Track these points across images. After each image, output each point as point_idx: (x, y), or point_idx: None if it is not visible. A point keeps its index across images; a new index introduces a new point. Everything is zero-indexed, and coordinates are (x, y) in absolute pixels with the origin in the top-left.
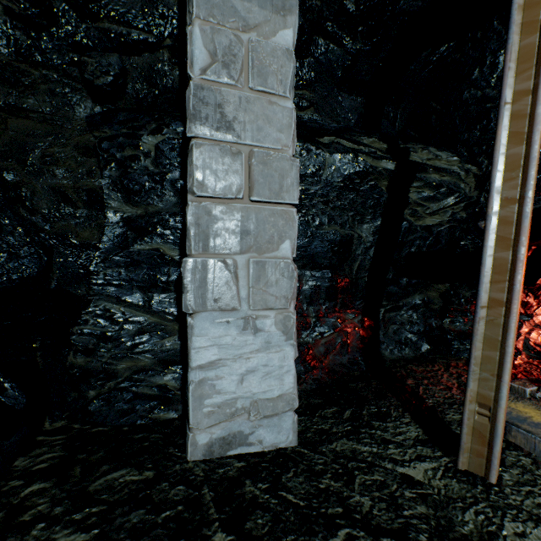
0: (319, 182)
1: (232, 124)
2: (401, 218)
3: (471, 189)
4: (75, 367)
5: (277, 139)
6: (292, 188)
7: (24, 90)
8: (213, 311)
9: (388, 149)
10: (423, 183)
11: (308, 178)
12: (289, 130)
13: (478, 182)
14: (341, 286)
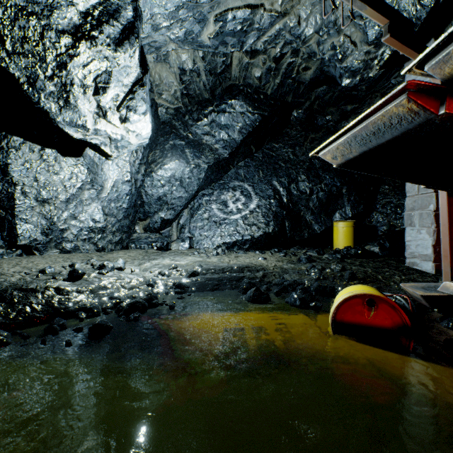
0: None
1: None
2: None
3: None
4: None
5: None
6: None
7: None
8: (409, 227)
9: None
10: None
11: None
12: None
13: None
14: None
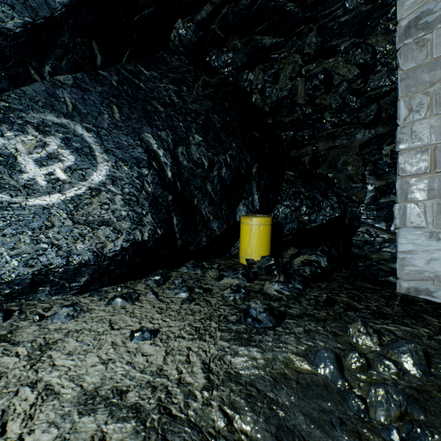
0: None
1: (421, 137)
2: None
3: None
4: (354, 253)
5: None
6: None
7: (335, 138)
8: (409, 227)
9: None
10: None
11: None
12: None
13: None
14: None
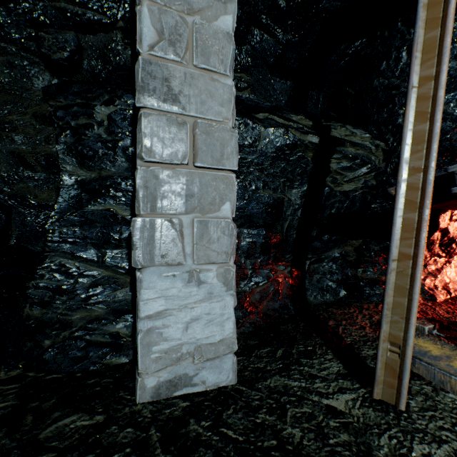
0: (255, 152)
1: (178, 97)
2: (324, 184)
3: (380, 161)
4: (31, 318)
5: (219, 112)
6: (231, 156)
7: None
8: (160, 266)
9: (313, 125)
10: (342, 155)
11: (246, 149)
12: (229, 105)
13: (386, 155)
14: (273, 242)
